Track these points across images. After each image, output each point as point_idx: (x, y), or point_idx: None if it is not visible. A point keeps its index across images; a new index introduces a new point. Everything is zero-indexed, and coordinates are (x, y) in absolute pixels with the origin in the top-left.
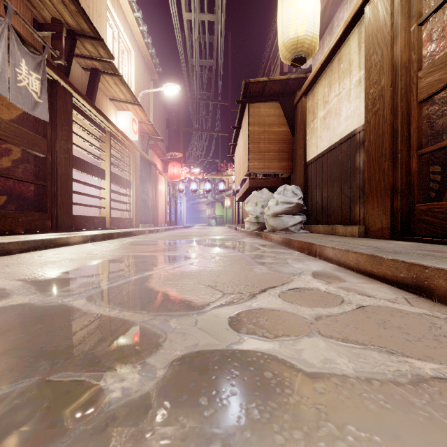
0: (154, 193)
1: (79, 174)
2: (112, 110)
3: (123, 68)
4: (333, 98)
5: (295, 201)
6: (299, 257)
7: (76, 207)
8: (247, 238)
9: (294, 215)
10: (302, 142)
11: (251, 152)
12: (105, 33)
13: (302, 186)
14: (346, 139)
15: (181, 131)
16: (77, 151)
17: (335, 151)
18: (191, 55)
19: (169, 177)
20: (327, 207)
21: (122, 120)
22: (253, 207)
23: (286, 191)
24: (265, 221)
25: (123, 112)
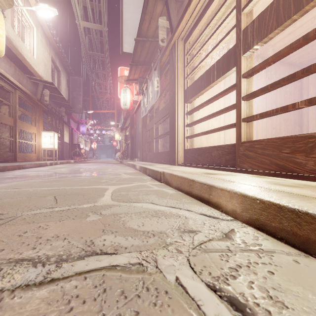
0: None
1: None
2: None
3: None
4: None
5: None
6: (27, 169)
7: None
8: None
9: None
10: None
11: None
12: None
13: None
14: None
15: None
16: None
17: None
18: None
19: None
20: None
21: None
22: None
23: None
24: None
25: None
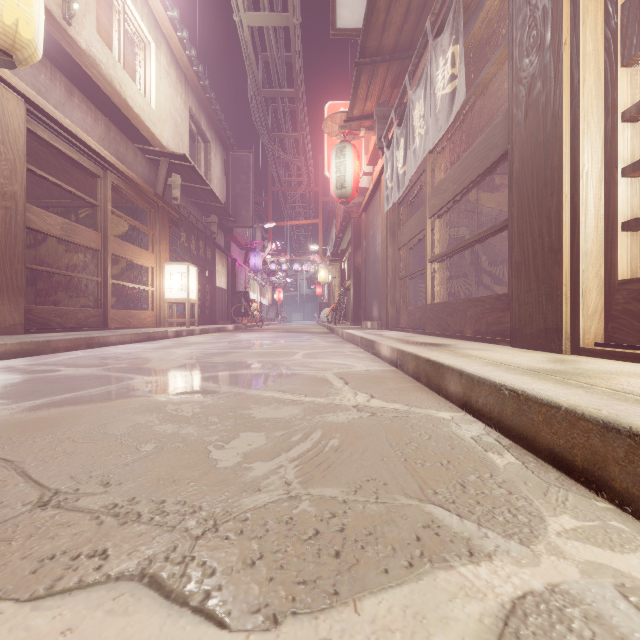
0: None
1: None
2: None
3: None
4: None
5: None
6: (107, 348)
7: None
8: None
9: None
10: None
11: None
12: None
13: None
14: None
15: None
16: None
17: None
18: None
19: None
20: None
21: None
22: None
23: None
24: None
25: None
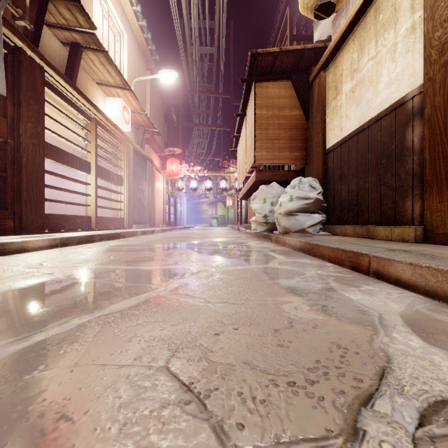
0: (151, 191)
1: (70, 170)
2: (99, 96)
3: (115, 53)
4: (366, 63)
5: (314, 196)
6: (341, 274)
7: (66, 206)
8: (253, 241)
9: (312, 213)
10: (321, 126)
11: (258, 140)
12: (90, 6)
13: (320, 178)
14: (389, 111)
15: (181, 126)
16: (65, 145)
17: (370, 130)
18: (190, 43)
19: (167, 174)
20: (356, 202)
21: (112, 108)
22: (261, 205)
23: (301, 184)
24: (275, 221)
25: (113, 98)
